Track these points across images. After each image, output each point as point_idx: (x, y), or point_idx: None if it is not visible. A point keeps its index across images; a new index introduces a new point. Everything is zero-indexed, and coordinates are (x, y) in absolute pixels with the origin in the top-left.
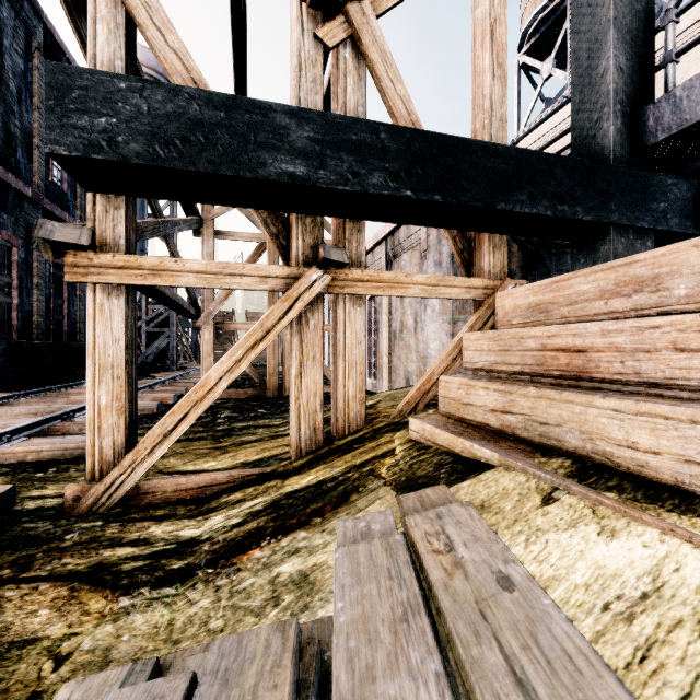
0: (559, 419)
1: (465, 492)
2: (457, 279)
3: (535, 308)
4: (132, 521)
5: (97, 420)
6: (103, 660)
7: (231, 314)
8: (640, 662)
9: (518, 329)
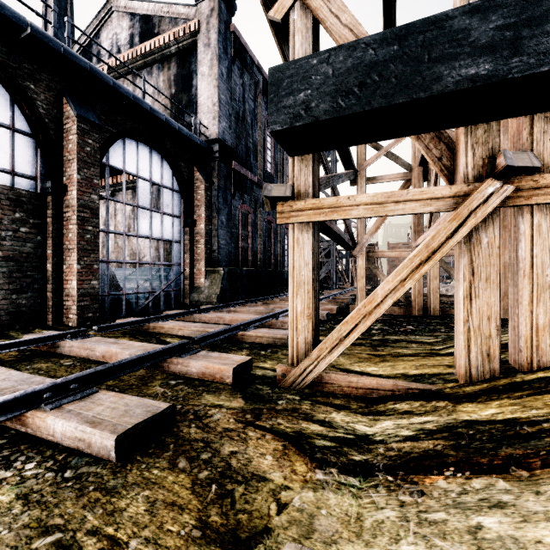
0: None
1: None
2: None
3: None
4: (318, 403)
5: (295, 322)
6: (309, 524)
7: (375, 246)
8: None
9: None
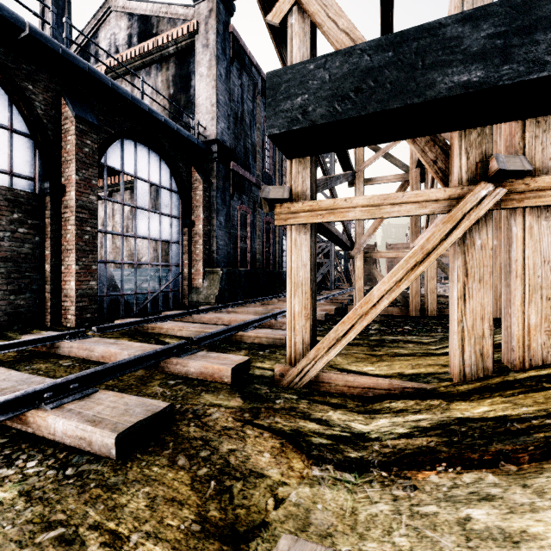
0: None
1: None
2: None
3: None
4: (315, 402)
5: (293, 322)
6: (305, 518)
7: (373, 246)
8: None
9: None
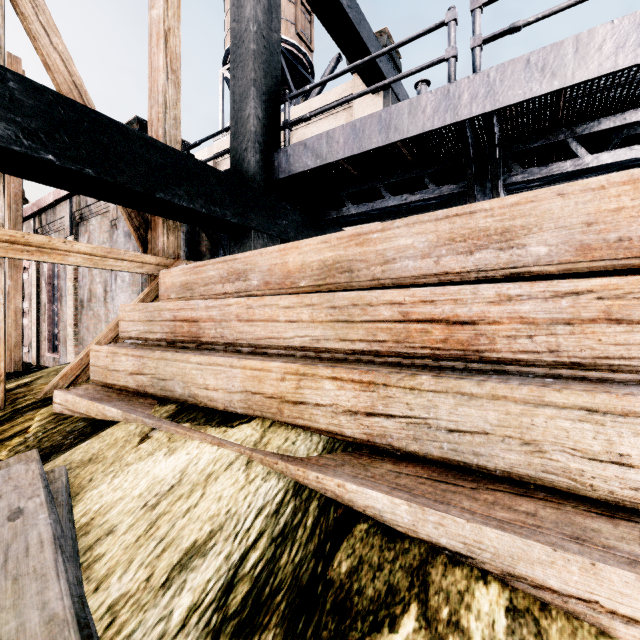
0: (172, 374)
1: (80, 452)
2: (129, 253)
3: (185, 286)
4: None
5: None
6: None
7: None
8: (147, 532)
9: (160, 303)
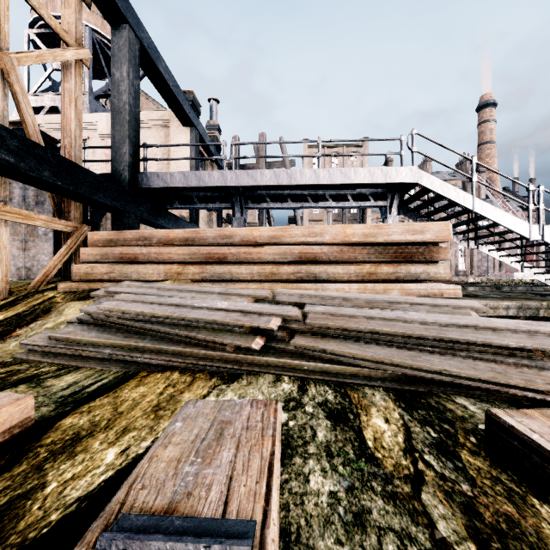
0: (131, 271)
1: None
2: (61, 221)
3: (110, 241)
4: None
5: None
6: None
7: None
8: None
9: (112, 247)
